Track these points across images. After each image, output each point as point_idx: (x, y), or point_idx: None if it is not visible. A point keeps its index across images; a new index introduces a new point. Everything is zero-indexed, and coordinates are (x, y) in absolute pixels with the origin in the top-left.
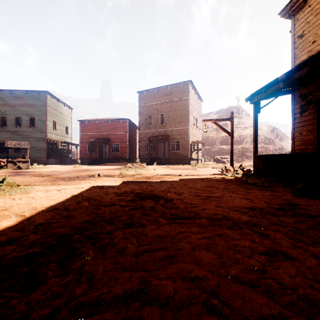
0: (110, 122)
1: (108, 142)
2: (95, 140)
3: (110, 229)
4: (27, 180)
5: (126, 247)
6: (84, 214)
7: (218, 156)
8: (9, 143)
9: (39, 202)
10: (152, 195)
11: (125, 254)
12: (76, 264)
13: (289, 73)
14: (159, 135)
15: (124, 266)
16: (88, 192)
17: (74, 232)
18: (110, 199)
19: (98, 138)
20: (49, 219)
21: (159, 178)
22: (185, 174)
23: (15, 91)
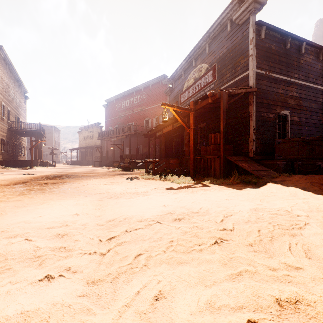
0: None
1: None
2: None
3: None
4: None
5: None
6: None
7: (69, 160)
8: None
9: None
10: None
11: None
12: None
13: (74, 148)
14: None
15: None
16: None
17: None
18: None
19: None
20: None
21: None
22: None
23: None
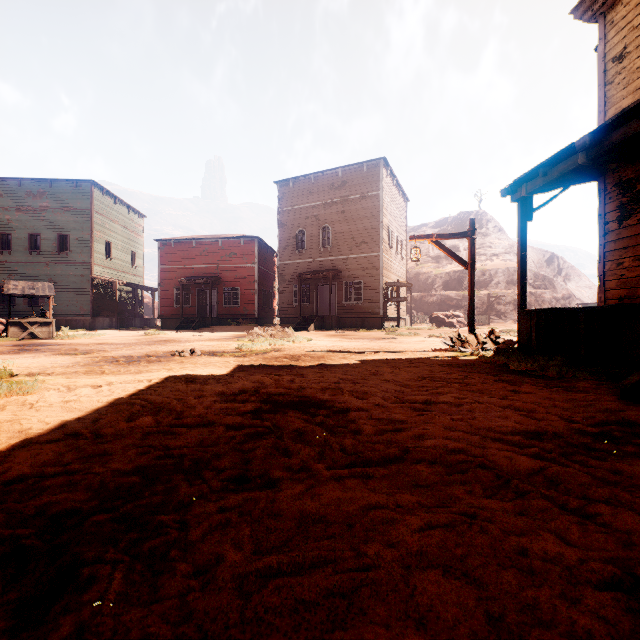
0: (220, 243)
1: (216, 285)
2: (191, 279)
3: (187, 495)
4: (38, 362)
5: (220, 560)
6: (134, 450)
7: (440, 313)
8: (13, 285)
9: (42, 416)
10: (301, 398)
11: (214, 585)
12: (61, 627)
13: (600, 132)
14: (320, 270)
15: (205, 634)
16: (159, 392)
17: (95, 504)
18: (205, 408)
19: (197, 275)
20: (47, 463)
21: (318, 358)
22: (374, 350)
23: (28, 181)
